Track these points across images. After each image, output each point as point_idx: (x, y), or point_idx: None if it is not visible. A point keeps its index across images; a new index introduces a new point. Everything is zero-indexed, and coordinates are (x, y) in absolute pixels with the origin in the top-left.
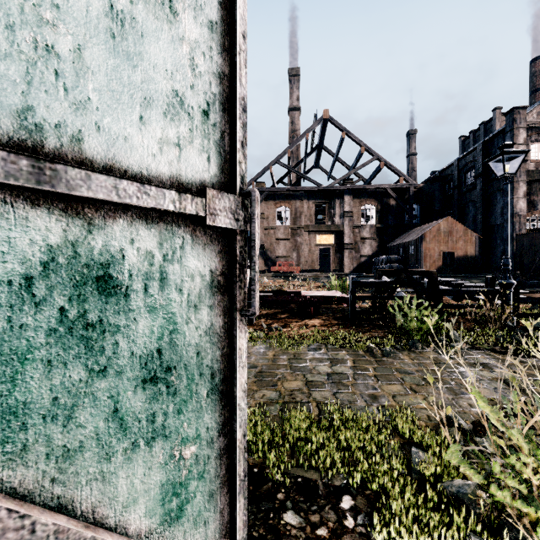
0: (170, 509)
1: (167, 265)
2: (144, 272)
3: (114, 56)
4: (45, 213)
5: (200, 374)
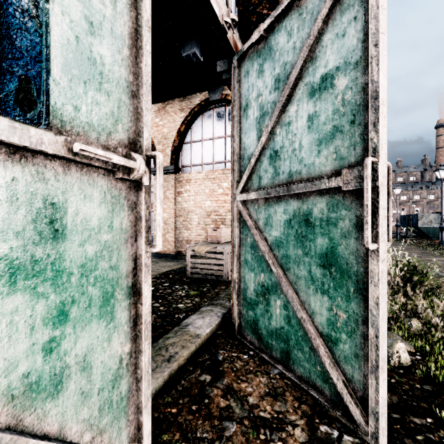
0: (331, 334)
1: (330, 214)
2: (320, 218)
3: (310, 135)
4: (293, 200)
5: (348, 276)
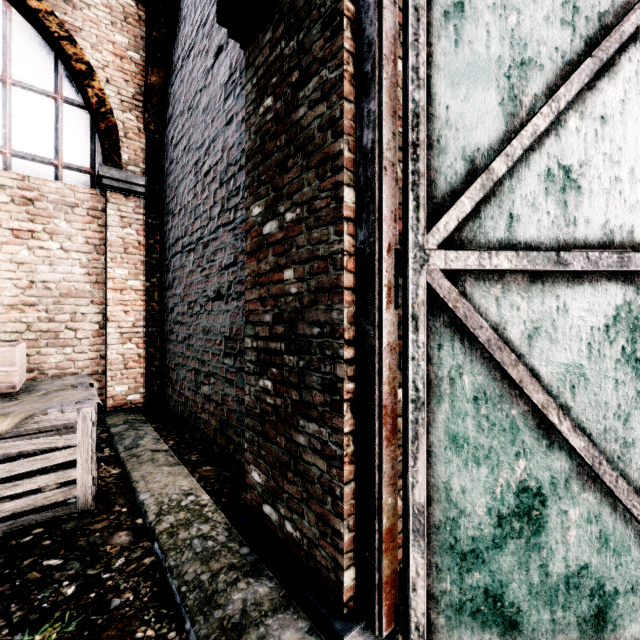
0: None
1: None
2: None
3: None
4: (614, 285)
5: None
